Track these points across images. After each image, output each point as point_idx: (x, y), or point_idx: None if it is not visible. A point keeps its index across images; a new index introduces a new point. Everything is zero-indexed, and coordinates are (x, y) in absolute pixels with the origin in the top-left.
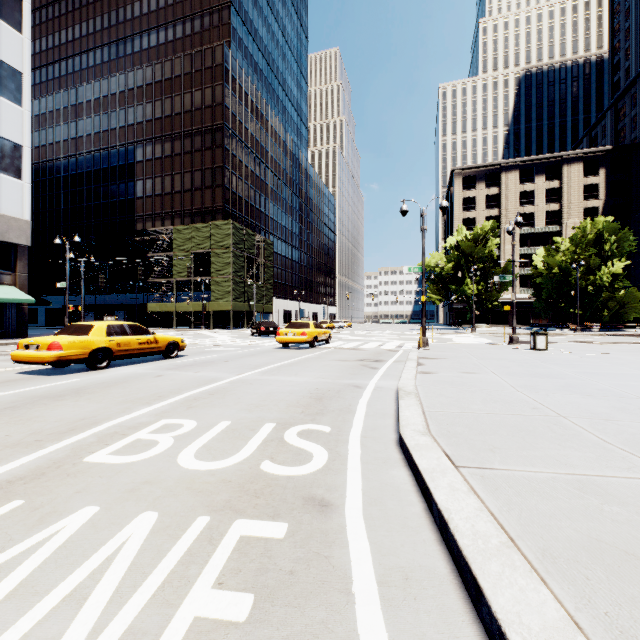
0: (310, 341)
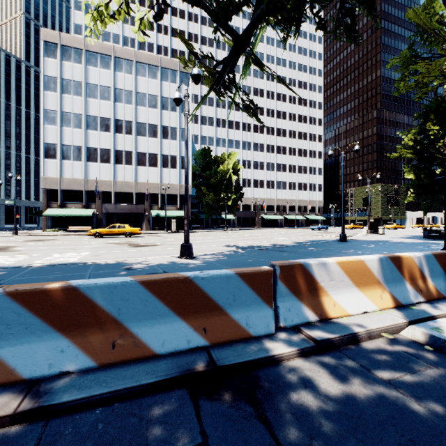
0: (393, 228)
